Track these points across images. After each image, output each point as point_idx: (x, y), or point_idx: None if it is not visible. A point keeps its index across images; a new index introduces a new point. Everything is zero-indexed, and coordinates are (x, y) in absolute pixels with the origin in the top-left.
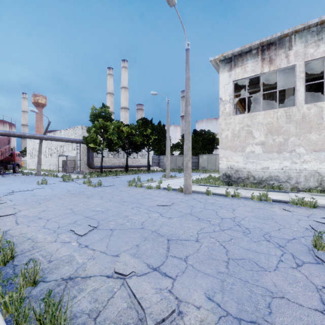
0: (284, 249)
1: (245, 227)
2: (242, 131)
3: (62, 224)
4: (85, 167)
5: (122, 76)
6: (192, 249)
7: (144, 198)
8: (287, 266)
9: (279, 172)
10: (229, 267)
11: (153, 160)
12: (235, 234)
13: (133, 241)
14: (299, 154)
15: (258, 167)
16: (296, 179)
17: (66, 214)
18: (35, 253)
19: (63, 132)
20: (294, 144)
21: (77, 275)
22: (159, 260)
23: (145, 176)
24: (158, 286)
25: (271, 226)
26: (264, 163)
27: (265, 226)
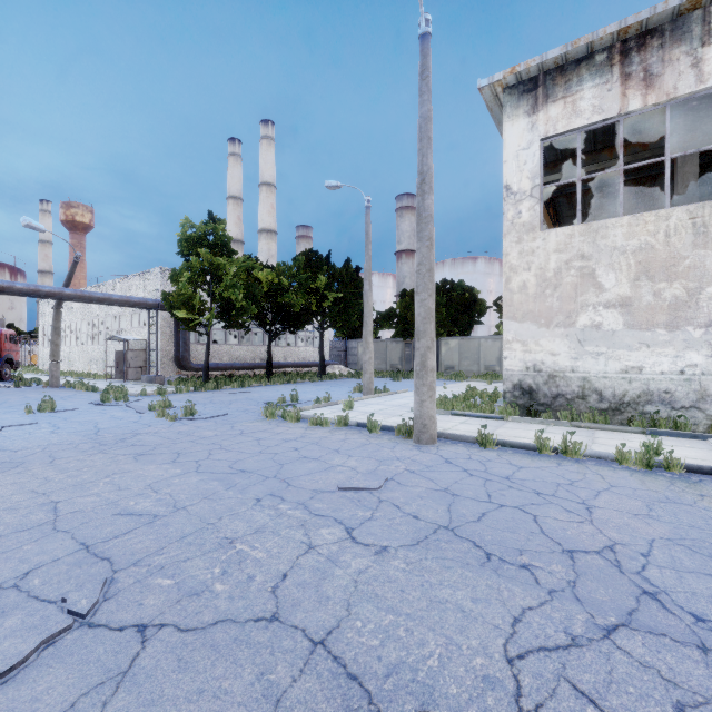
0: None
1: (688, 612)
2: (567, 271)
3: None
4: (169, 368)
5: (261, 159)
6: None
7: (302, 458)
8: None
9: (672, 381)
10: None
11: (333, 351)
12: (675, 665)
13: None
14: None
15: (611, 367)
16: None
17: (21, 529)
18: None
19: (119, 285)
20: None
21: None
22: None
23: (314, 389)
24: None
25: None
26: (629, 356)
27: None
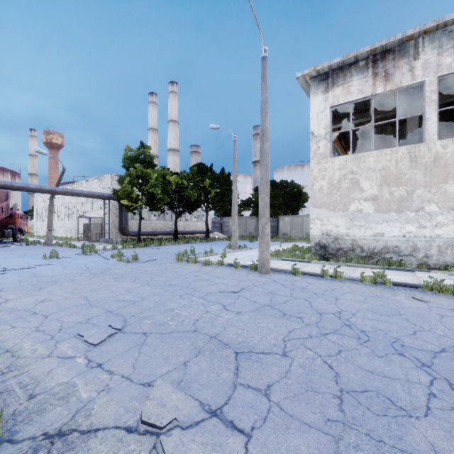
0: (431, 371)
1: (359, 329)
2: (344, 180)
3: (67, 324)
4: (116, 234)
5: (169, 105)
6: (277, 371)
7: (200, 280)
8: (446, 407)
9: (399, 241)
10: (344, 409)
11: (214, 224)
12: (345, 342)
13: (178, 356)
14: (430, 214)
15: (367, 233)
16: (425, 251)
17: (77, 305)
18: (10, 380)
19: (85, 184)
20: (422, 200)
21: (74, 428)
22: (222, 394)
23: (203, 246)
24: (219, 452)
25: (401, 328)
26: (377, 227)
27: (391, 327)
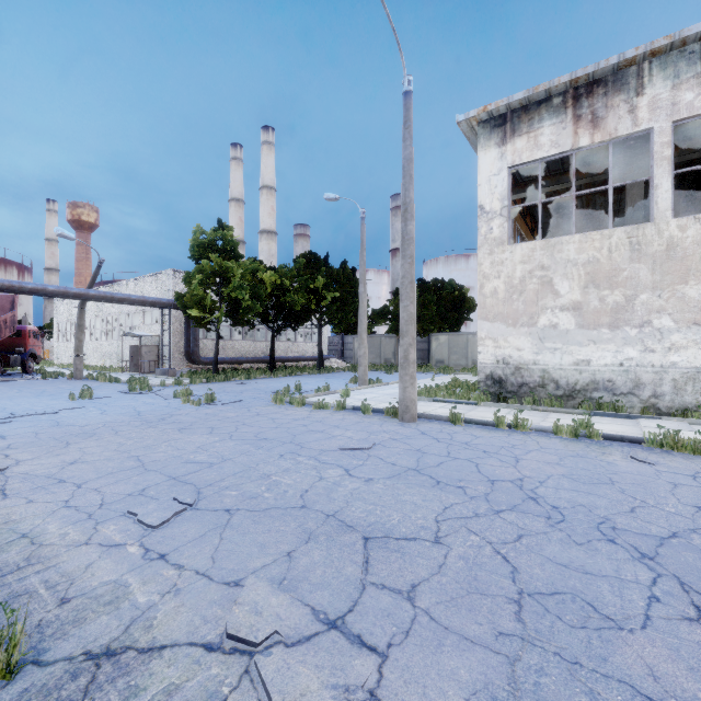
0: (655, 565)
1: (550, 505)
2: (530, 279)
3: (110, 497)
4: (180, 361)
5: (262, 163)
6: (426, 565)
7: (310, 431)
8: (674, 616)
9: (613, 372)
10: (524, 619)
11: (330, 346)
12: (528, 523)
13: (279, 544)
14: (661, 331)
15: (566, 360)
16: (653, 388)
17: (124, 470)
18: (30, 577)
19: (132, 285)
20: (649, 309)
21: (129, 645)
22: (344, 598)
23: (313, 380)
24: (340, 678)
25: (613, 502)
26: (579, 351)
27: (597, 501)
